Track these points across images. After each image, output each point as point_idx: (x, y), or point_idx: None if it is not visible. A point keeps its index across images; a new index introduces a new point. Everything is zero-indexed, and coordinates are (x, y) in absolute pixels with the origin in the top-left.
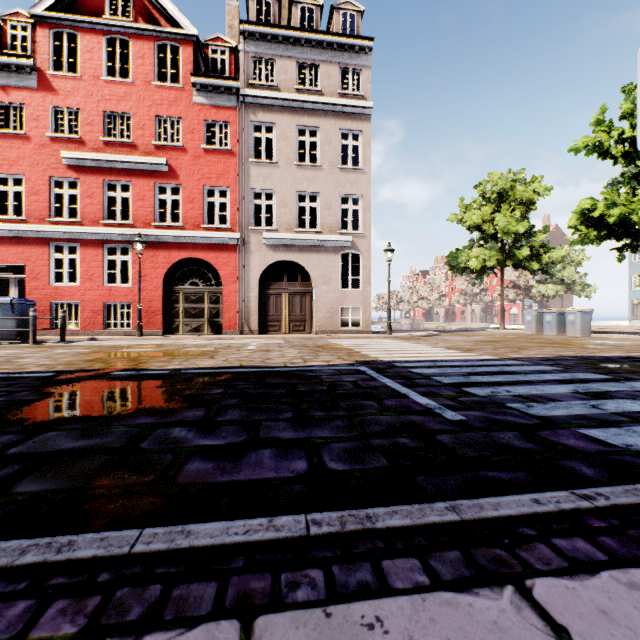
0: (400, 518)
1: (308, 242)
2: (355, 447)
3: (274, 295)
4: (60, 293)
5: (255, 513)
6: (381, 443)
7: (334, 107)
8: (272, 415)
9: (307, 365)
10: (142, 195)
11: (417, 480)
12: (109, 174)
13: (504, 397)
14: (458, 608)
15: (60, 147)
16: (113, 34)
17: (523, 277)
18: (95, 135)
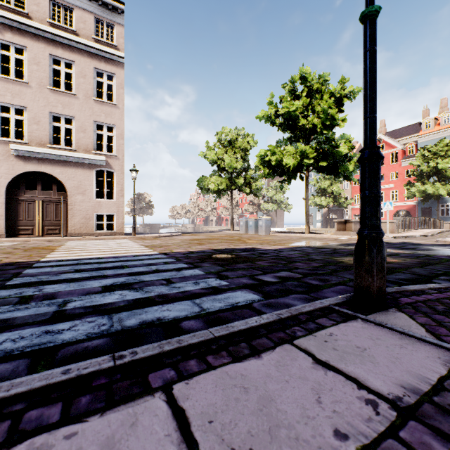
0: None
1: (62, 157)
2: None
3: (26, 202)
4: None
5: None
6: None
7: (89, 48)
8: None
9: None
10: None
11: None
12: None
13: (3, 300)
14: None
15: None
16: None
17: (257, 198)
18: None
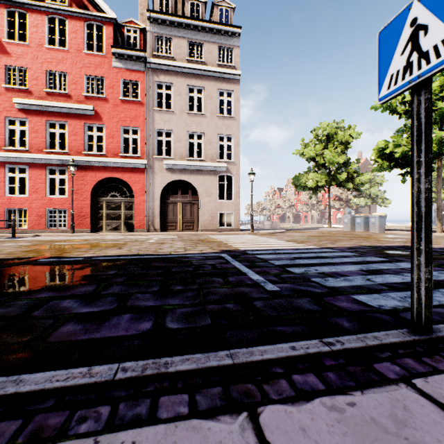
0: (189, 364)
1: (196, 167)
2: (193, 311)
3: (172, 204)
4: (13, 202)
5: (95, 363)
6: (213, 308)
7: (214, 73)
8: (143, 289)
9: (186, 253)
10: (75, 132)
11: (226, 334)
12: (50, 116)
13: (312, 274)
14: (199, 432)
15: (13, 95)
16: (53, 14)
17: (345, 193)
18: (40, 87)
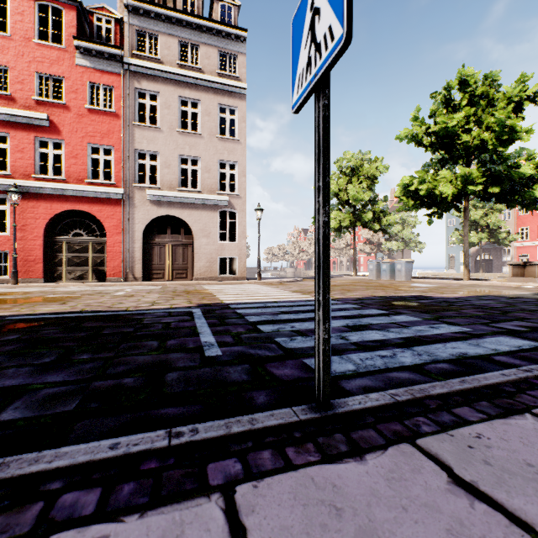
0: None
1: (189, 200)
2: (65, 391)
3: (158, 246)
4: None
5: None
6: (100, 385)
7: (213, 84)
8: (29, 361)
9: (148, 308)
10: (21, 147)
11: (77, 425)
12: None
13: (282, 332)
14: None
15: None
16: None
17: (376, 236)
18: None
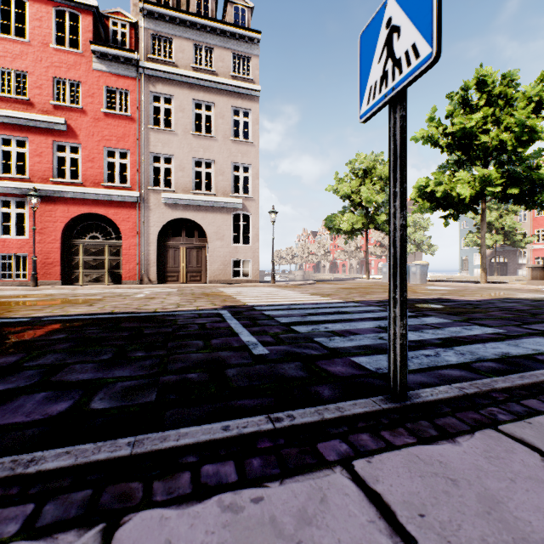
0: (65, 459)
1: (204, 203)
2: (139, 385)
3: (173, 249)
4: None
5: None
6: (168, 379)
7: (227, 87)
8: (89, 358)
9: (175, 310)
10: (39, 151)
11: (166, 413)
12: (3, 129)
13: (318, 333)
14: None
15: None
16: None
17: (387, 238)
18: None
